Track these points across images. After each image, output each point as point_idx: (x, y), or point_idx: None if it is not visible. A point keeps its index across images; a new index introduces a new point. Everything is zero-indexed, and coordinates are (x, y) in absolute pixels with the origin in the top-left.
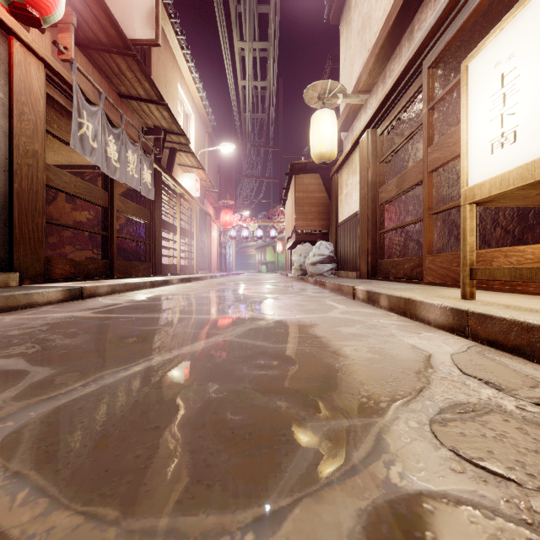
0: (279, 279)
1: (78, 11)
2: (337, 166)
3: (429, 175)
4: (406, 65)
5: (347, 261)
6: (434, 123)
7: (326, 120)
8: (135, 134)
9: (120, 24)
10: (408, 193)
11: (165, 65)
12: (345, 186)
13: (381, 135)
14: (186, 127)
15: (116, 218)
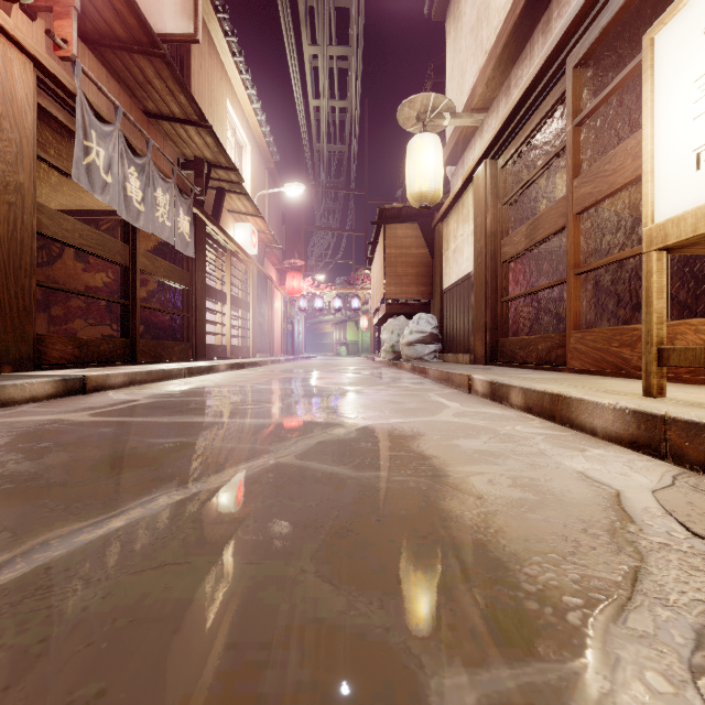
0: (364, 365)
1: None
2: (442, 212)
3: (575, 218)
4: (542, 65)
5: (456, 340)
6: (582, 145)
7: (427, 148)
8: (168, 168)
9: (144, 12)
10: (541, 247)
11: (210, 76)
12: (453, 239)
13: (504, 167)
14: (240, 162)
15: (143, 281)
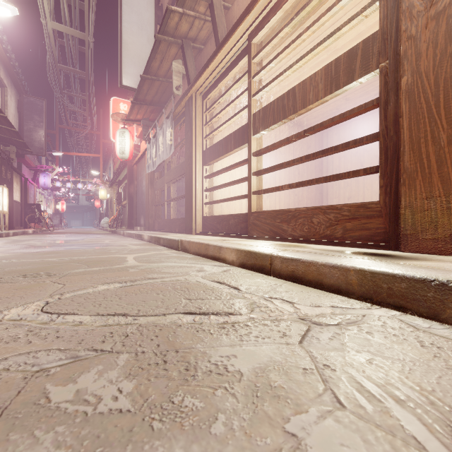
0: None
1: (146, 112)
2: None
3: None
4: None
5: None
6: None
7: None
8: None
9: None
10: None
11: None
12: None
13: None
14: None
15: None
